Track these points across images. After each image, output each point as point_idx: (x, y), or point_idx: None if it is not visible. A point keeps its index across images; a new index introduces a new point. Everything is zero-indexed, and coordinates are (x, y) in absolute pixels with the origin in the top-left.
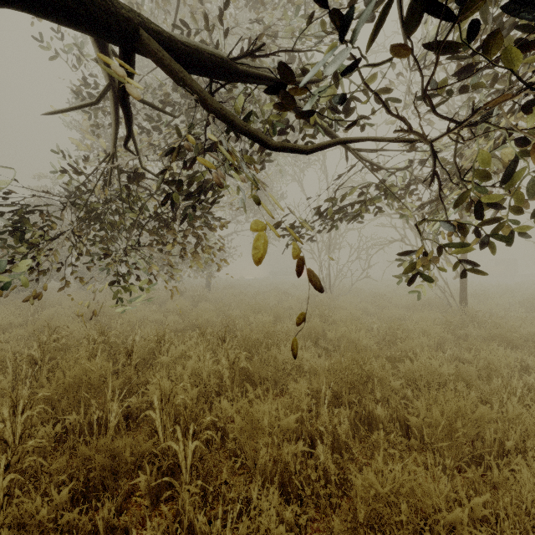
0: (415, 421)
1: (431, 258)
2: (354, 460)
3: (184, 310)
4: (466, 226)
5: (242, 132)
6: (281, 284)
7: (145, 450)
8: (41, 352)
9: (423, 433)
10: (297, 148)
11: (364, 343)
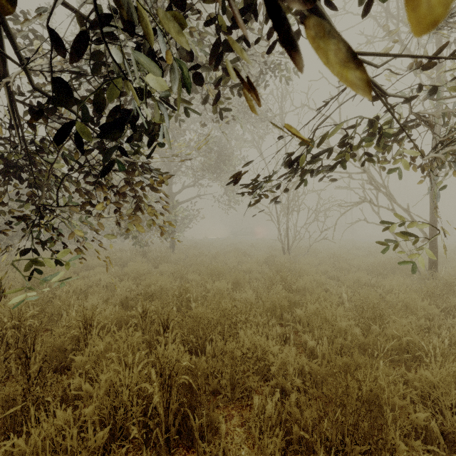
0: None
1: None
2: None
3: (141, 274)
4: None
5: None
6: (241, 244)
7: None
8: None
9: None
10: None
11: (343, 325)
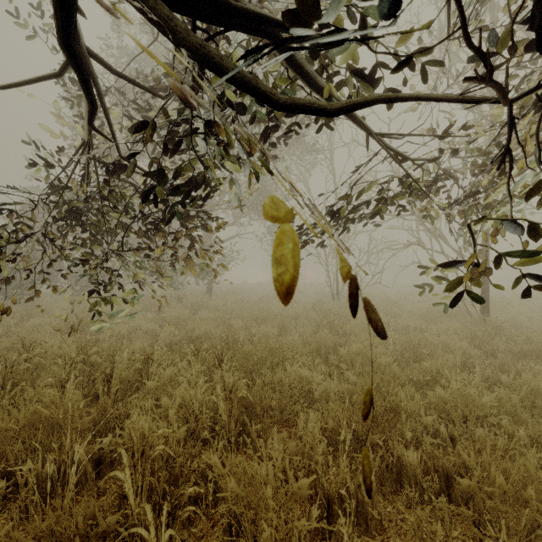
0: (466, 484)
1: (485, 268)
2: (383, 525)
3: (181, 319)
4: (539, 227)
5: (234, 81)
6: None
7: (106, 530)
8: (1, 378)
9: (477, 499)
10: (316, 106)
11: (382, 361)
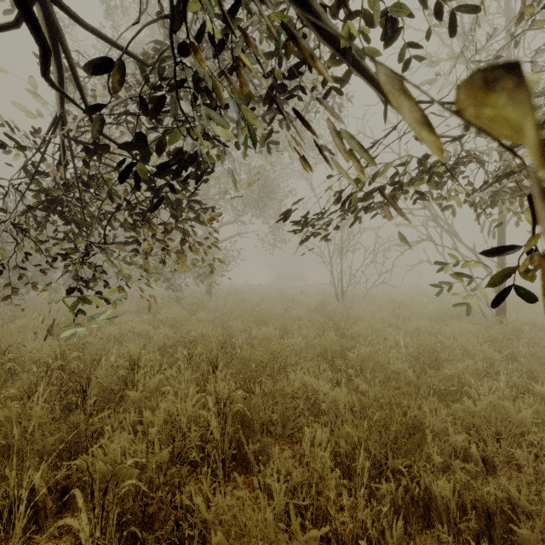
0: (526, 536)
1: None
2: None
3: (177, 321)
4: None
5: None
6: (287, 290)
7: None
8: None
9: None
10: None
11: (396, 367)
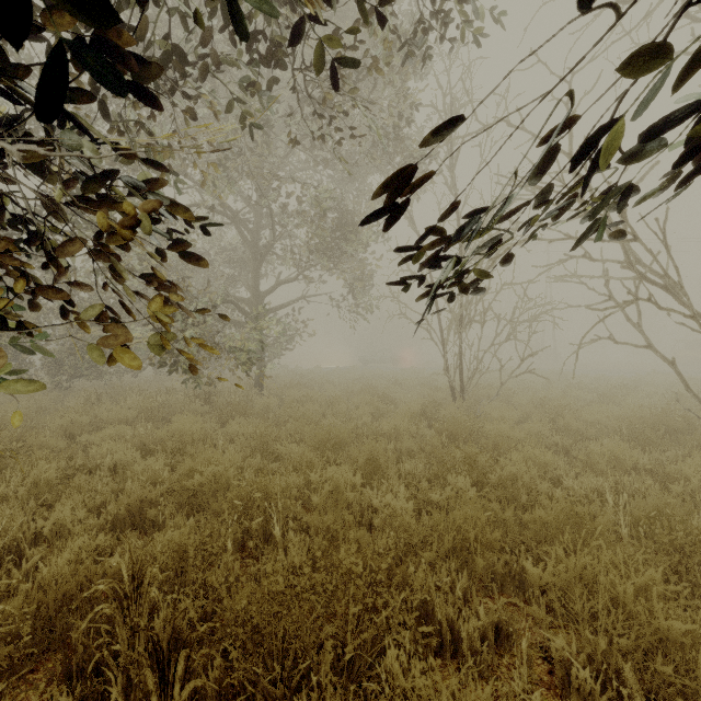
0: None
1: None
2: None
3: (187, 441)
4: None
5: None
6: (375, 378)
7: None
8: None
9: None
10: None
11: (675, 630)
